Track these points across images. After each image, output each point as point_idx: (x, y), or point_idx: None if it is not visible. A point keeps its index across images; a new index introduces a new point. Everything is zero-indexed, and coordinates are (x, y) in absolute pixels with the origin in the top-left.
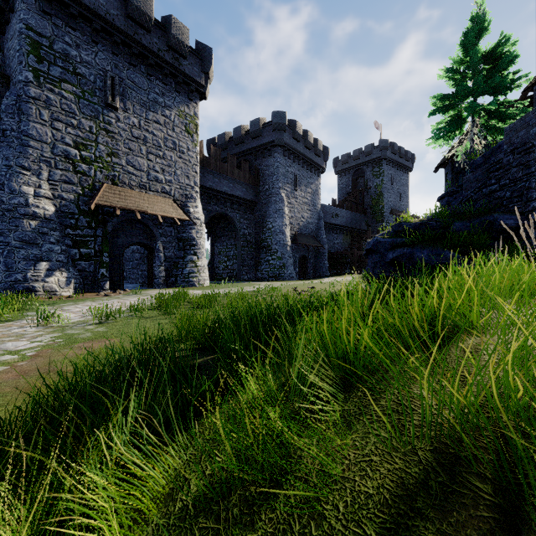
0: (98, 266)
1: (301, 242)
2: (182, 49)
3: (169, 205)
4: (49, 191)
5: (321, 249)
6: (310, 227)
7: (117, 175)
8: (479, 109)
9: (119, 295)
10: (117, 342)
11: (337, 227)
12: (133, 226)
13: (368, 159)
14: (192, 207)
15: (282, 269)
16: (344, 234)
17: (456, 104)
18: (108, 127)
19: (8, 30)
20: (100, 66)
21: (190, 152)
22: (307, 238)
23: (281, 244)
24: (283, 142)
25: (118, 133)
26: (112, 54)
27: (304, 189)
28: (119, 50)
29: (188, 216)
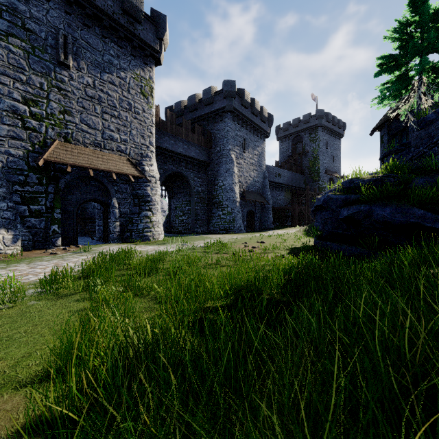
0: (49, 223)
1: (249, 198)
2: (136, 14)
3: (124, 163)
4: None
5: (266, 204)
6: (256, 185)
7: (70, 133)
8: (429, 66)
9: (66, 252)
10: None
11: (279, 185)
12: (88, 183)
13: (305, 127)
14: (147, 165)
15: (232, 222)
16: (286, 192)
17: (402, 63)
18: (60, 85)
19: None
20: (51, 24)
21: (145, 114)
22: (254, 195)
23: (231, 201)
24: (233, 108)
25: (71, 91)
26: (65, 13)
27: (251, 151)
28: (72, 10)
29: (143, 174)
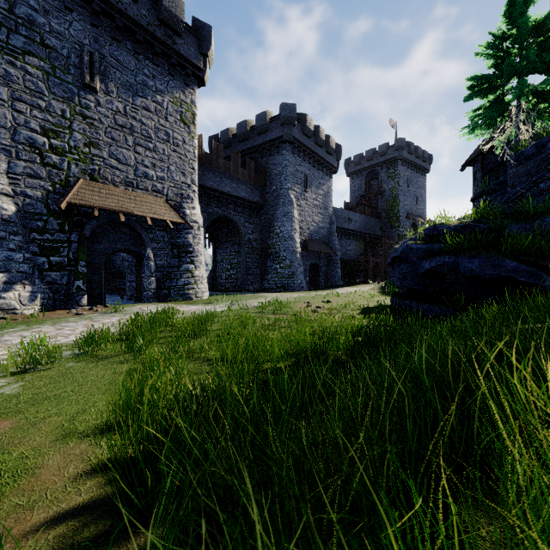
0: (73, 278)
1: (312, 248)
2: (176, 25)
3: (161, 206)
4: (9, 186)
5: (333, 256)
6: (321, 232)
7: (97, 169)
8: (528, 89)
9: (94, 313)
10: (6, 430)
11: (349, 232)
12: (118, 230)
13: (382, 160)
14: (188, 208)
15: (291, 278)
16: (357, 240)
17: (497, 86)
18: (85, 112)
19: None
20: (75, 38)
21: (186, 146)
22: (319, 244)
23: (290, 251)
24: (292, 138)
25: (98, 120)
26: (91, 26)
27: (315, 191)
28: (99, 21)
29: (184, 218)
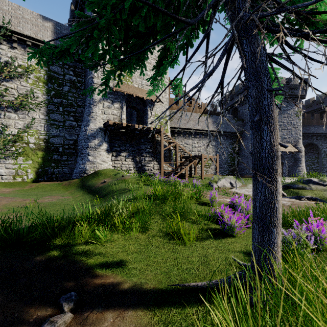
0: None
1: None
2: (295, 87)
3: (289, 146)
4: None
5: None
6: None
7: None
8: None
9: None
10: None
11: None
12: None
13: None
14: (298, 145)
15: None
16: None
17: None
18: None
19: (242, 107)
20: None
21: (297, 124)
22: None
23: None
24: None
25: None
26: None
27: None
28: None
29: (298, 150)
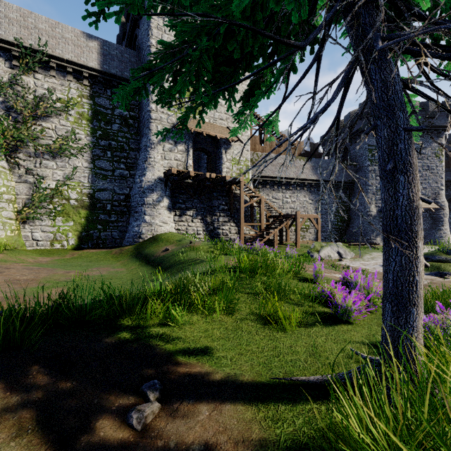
0: None
1: None
2: (434, 115)
3: None
4: (374, 204)
5: None
6: None
7: None
8: None
9: None
10: None
11: None
12: None
13: None
14: (439, 199)
15: None
16: None
17: None
18: None
19: (355, 145)
20: None
21: (437, 168)
22: None
23: None
24: None
25: None
26: None
27: None
28: None
29: (438, 205)
